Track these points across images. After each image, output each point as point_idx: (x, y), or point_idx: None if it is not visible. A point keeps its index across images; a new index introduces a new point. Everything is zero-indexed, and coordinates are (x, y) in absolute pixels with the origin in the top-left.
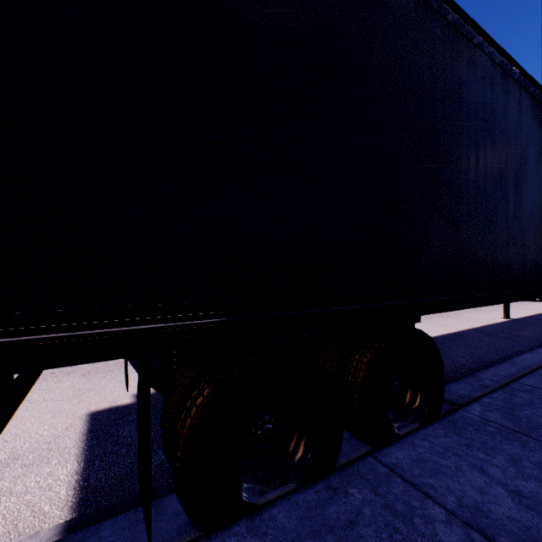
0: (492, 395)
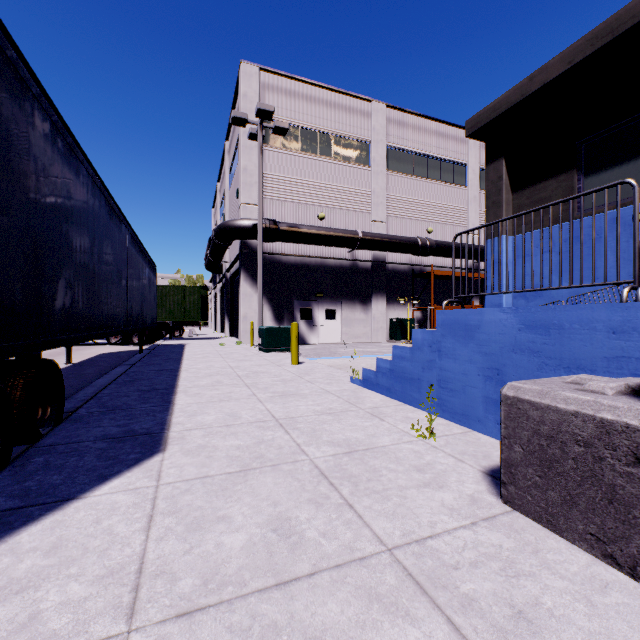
0: (89, 403)
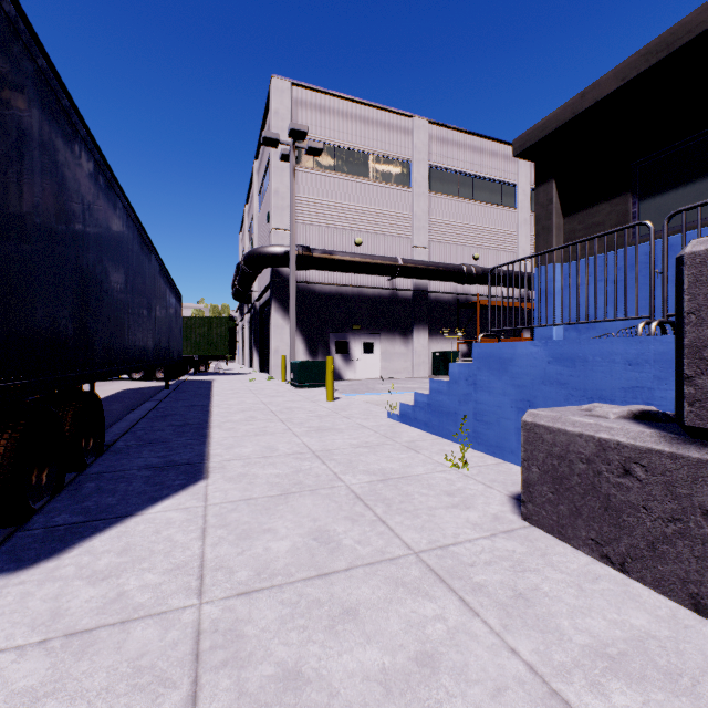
0: (125, 436)
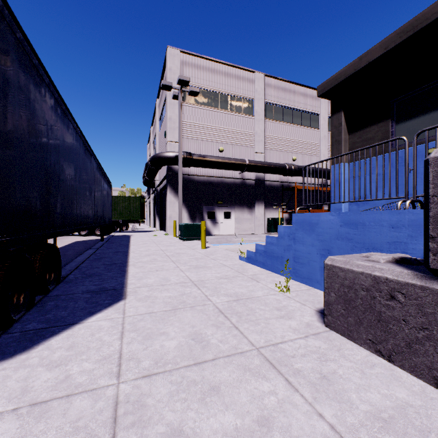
0: (74, 272)
